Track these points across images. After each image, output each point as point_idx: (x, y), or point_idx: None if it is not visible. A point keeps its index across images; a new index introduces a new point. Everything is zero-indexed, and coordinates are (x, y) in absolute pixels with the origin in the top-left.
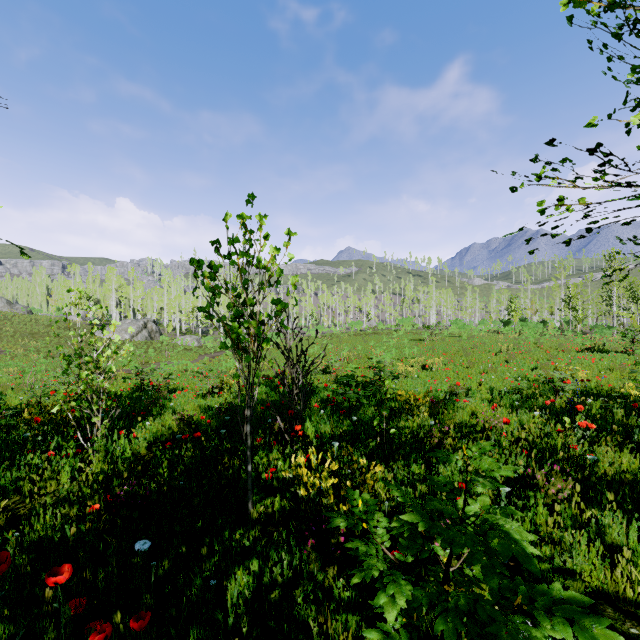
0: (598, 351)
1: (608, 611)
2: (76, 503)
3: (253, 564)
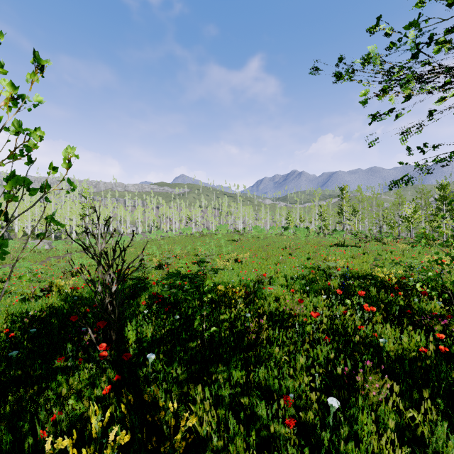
0: (341, 245)
1: None
2: None
3: None
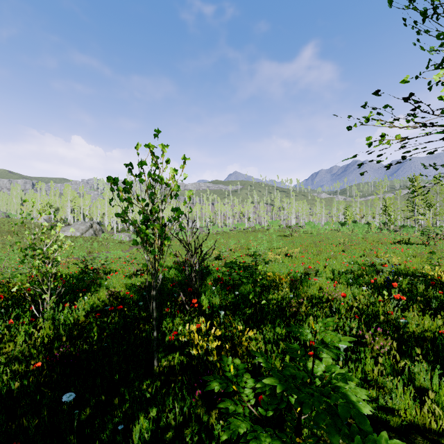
0: (405, 243)
1: (418, 439)
2: (24, 361)
3: (153, 411)
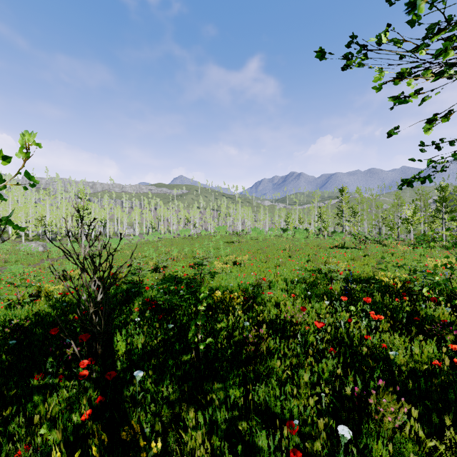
0: (341, 247)
1: None
2: None
3: None
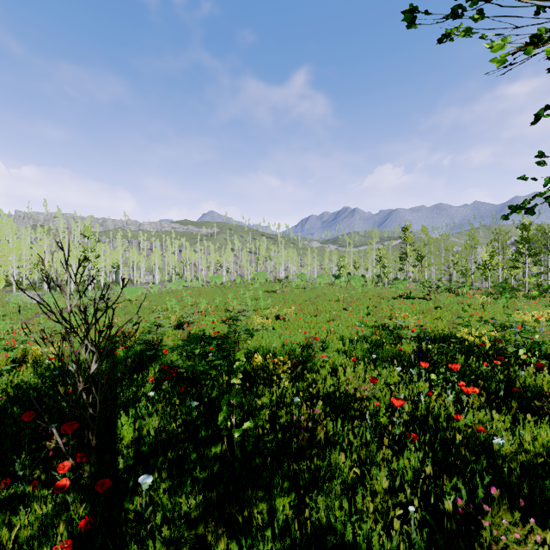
0: (406, 298)
1: None
2: None
3: None
